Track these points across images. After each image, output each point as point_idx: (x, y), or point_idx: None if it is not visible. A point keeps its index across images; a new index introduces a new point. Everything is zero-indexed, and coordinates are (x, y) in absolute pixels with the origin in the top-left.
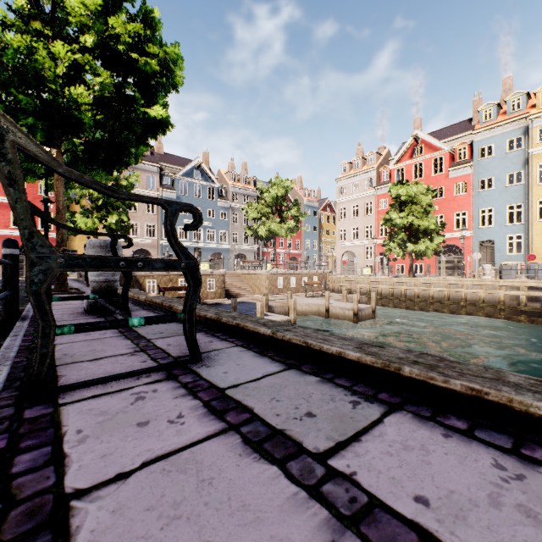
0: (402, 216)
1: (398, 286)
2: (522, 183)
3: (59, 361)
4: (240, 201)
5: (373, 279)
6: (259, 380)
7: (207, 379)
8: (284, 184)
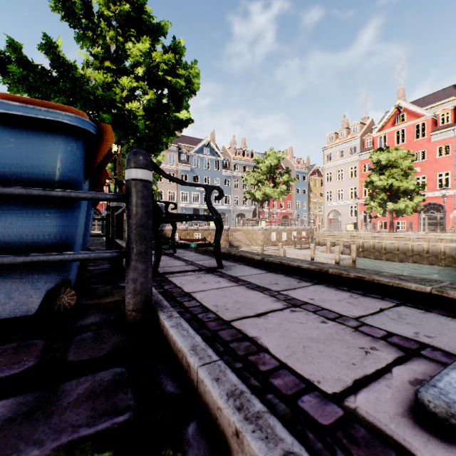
0: (382, 178)
1: (378, 240)
2: None
3: None
4: (240, 170)
5: (356, 234)
6: (253, 275)
7: (228, 274)
8: (277, 155)
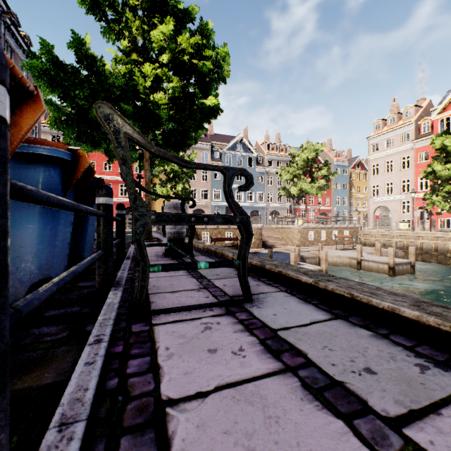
0: (449, 167)
1: (443, 241)
2: None
3: (150, 290)
4: (274, 166)
5: (412, 234)
6: (308, 326)
7: (260, 319)
8: (315, 147)
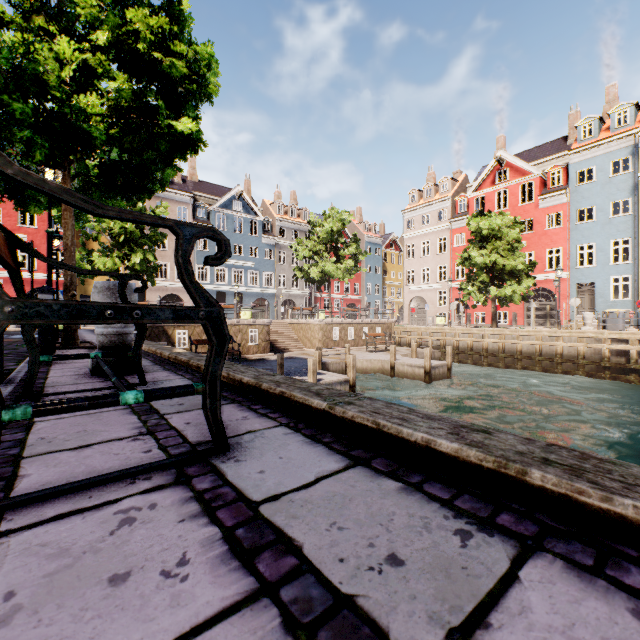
0: (484, 254)
1: (478, 339)
2: (629, 213)
3: (30, 449)
4: (289, 237)
5: (448, 330)
6: (311, 487)
7: (234, 485)
8: (341, 216)
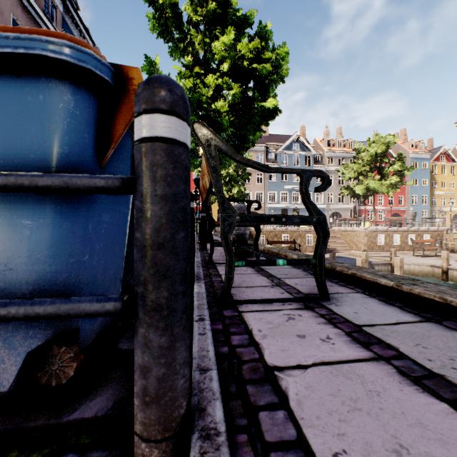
0: None
1: None
2: None
3: None
4: (335, 163)
5: None
6: (394, 325)
7: (341, 315)
8: (385, 140)
